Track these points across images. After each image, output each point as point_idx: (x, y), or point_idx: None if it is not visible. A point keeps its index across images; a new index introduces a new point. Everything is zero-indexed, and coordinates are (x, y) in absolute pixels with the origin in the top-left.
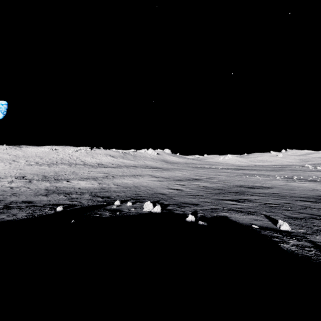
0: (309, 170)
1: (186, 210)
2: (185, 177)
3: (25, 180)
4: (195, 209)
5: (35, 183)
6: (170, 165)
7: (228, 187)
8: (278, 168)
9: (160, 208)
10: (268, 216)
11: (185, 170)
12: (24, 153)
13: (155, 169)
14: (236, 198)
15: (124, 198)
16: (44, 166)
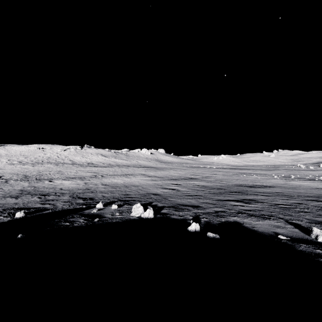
0: (302, 170)
1: (186, 214)
2: (181, 176)
3: (1, 180)
4: (196, 213)
5: (12, 184)
6: (164, 164)
7: (227, 187)
8: (272, 168)
9: (152, 212)
10: (289, 221)
11: (180, 169)
12: (8, 152)
13: (148, 169)
14: (240, 198)
15: (110, 199)
16: (27, 165)
